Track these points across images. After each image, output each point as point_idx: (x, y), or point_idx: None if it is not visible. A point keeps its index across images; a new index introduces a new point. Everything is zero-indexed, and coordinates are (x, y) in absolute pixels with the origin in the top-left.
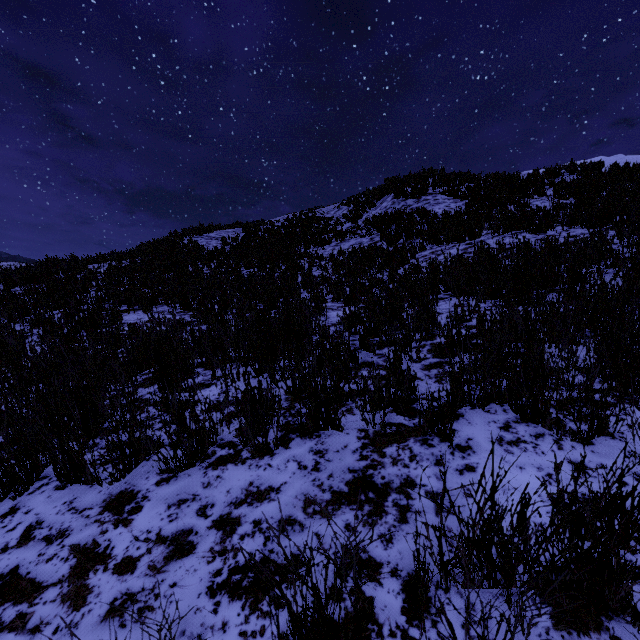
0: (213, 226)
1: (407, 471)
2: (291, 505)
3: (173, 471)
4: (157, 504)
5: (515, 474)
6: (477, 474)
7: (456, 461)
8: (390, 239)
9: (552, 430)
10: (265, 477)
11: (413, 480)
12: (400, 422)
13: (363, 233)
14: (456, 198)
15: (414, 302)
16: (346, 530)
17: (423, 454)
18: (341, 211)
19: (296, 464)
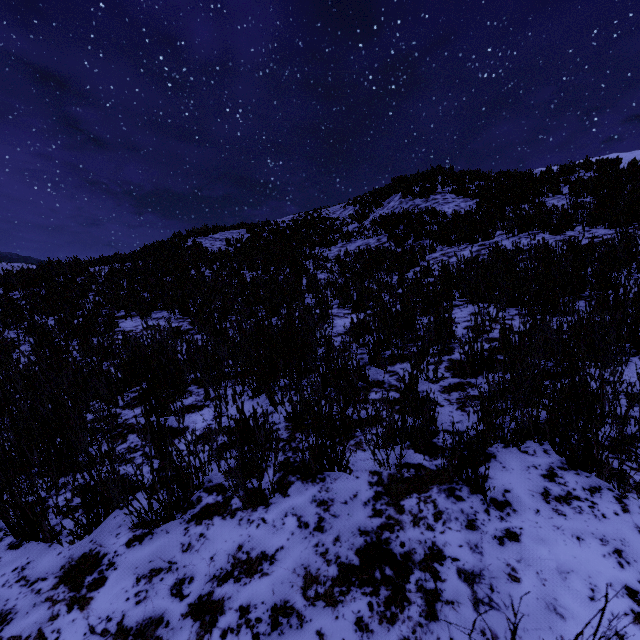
0: (217, 227)
1: (432, 536)
2: (288, 583)
3: (149, 525)
4: (124, 575)
5: (572, 548)
6: (522, 545)
7: (493, 523)
8: (398, 240)
9: (611, 483)
10: (257, 538)
11: (440, 550)
12: (419, 463)
13: (370, 234)
14: (466, 197)
15: (427, 310)
16: (357, 628)
17: (450, 511)
18: (347, 211)
19: (295, 520)
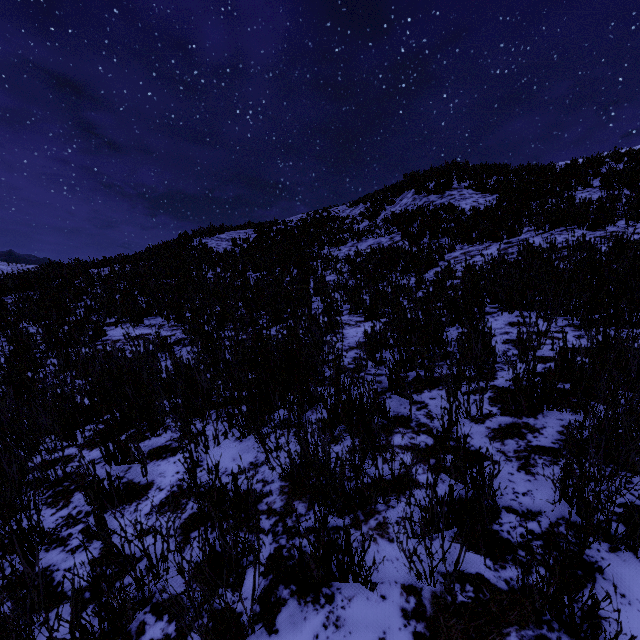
0: (224, 227)
1: None
2: None
3: None
4: None
5: None
6: None
7: None
8: (413, 238)
9: None
10: None
11: None
12: (478, 573)
13: (381, 232)
14: (484, 192)
15: (454, 319)
16: None
17: None
18: (357, 209)
19: None
